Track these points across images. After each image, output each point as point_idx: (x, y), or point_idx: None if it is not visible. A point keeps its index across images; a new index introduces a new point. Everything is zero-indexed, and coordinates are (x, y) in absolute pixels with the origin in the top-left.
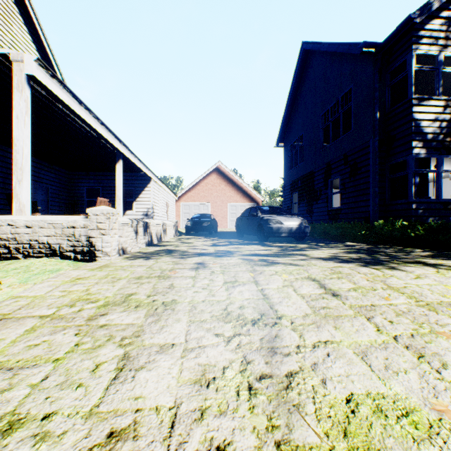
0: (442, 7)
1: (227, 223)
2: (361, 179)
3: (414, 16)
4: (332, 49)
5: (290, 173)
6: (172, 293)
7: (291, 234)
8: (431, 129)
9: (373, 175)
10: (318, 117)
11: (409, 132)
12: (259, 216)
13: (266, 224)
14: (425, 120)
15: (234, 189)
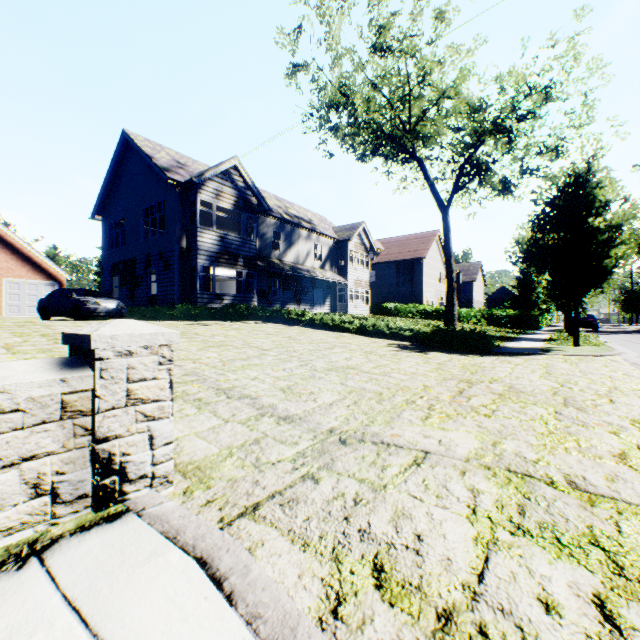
0: (216, 175)
1: (2, 309)
2: (171, 274)
3: (195, 180)
4: (150, 162)
5: (111, 254)
6: (47, 324)
7: (110, 314)
8: (210, 249)
9: (178, 273)
10: (140, 209)
11: (197, 248)
12: (76, 298)
13: (84, 305)
14: (207, 243)
15: (17, 259)
